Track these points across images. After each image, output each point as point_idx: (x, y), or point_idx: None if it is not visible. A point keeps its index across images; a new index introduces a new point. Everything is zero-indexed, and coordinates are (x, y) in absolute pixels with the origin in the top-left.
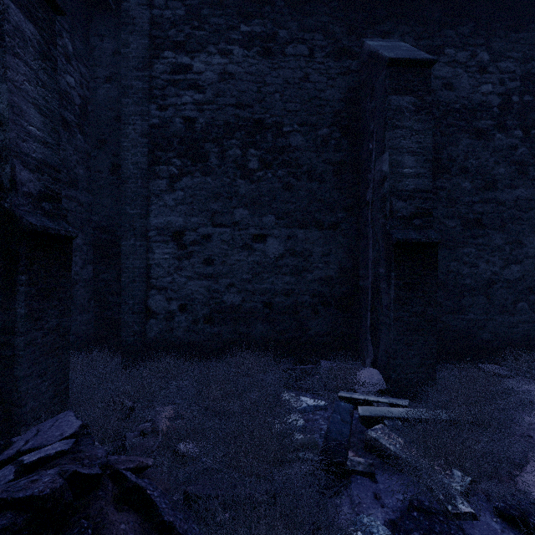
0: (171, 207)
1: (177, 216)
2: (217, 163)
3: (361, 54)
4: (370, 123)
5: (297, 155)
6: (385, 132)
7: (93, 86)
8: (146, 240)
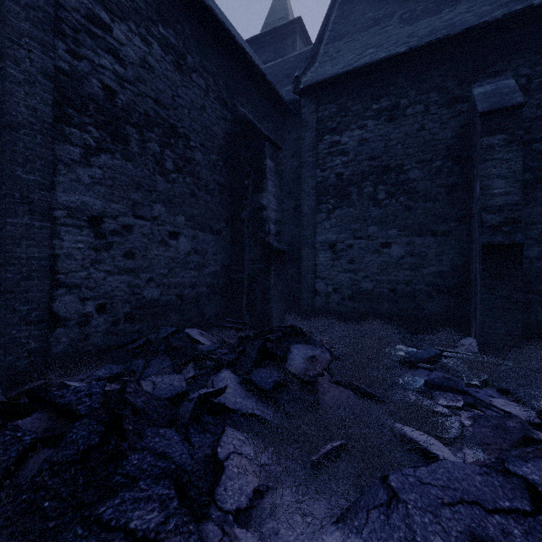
0: (328, 229)
1: (332, 234)
2: (357, 198)
3: (471, 98)
4: (474, 154)
5: (414, 184)
6: (478, 165)
7: (285, 162)
8: (314, 249)
